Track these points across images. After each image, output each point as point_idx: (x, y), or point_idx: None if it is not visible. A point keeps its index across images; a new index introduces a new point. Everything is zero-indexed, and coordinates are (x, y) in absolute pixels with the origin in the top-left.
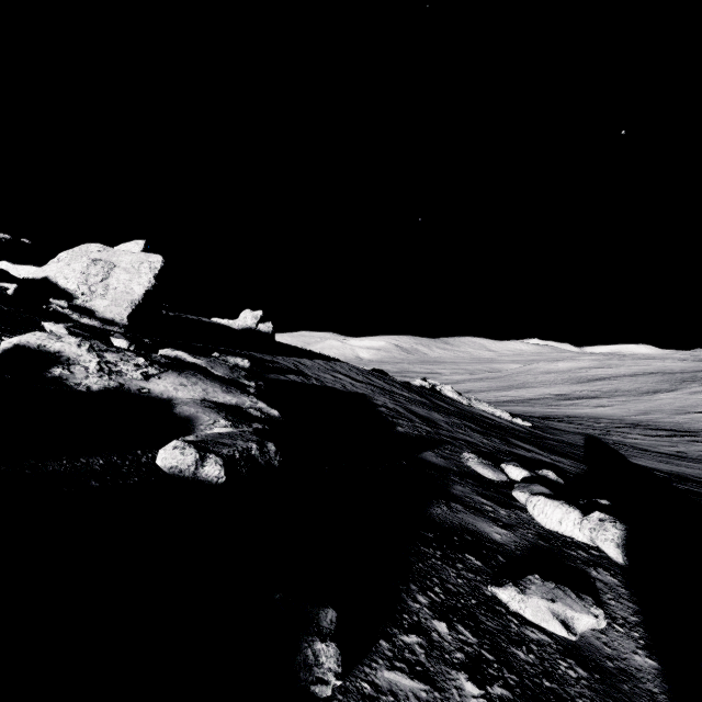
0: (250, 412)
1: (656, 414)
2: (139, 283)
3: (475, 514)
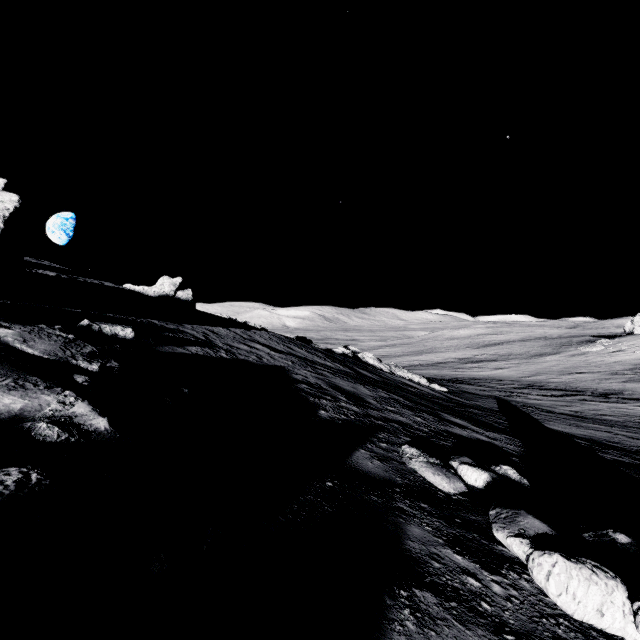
0: (36, 431)
1: (546, 374)
2: None
3: (463, 621)
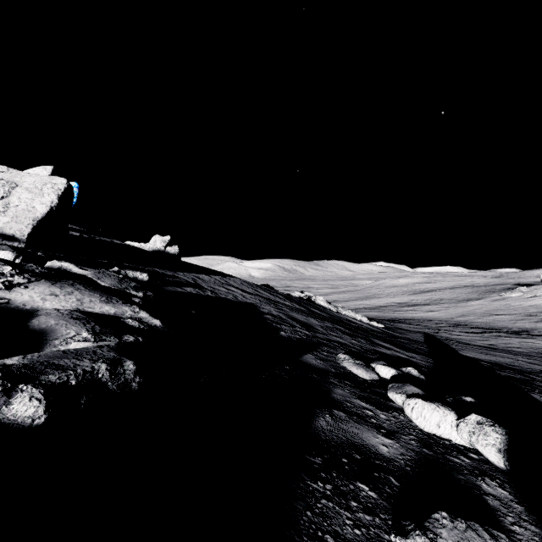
0: (127, 323)
1: (470, 316)
2: (42, 202)
3: (358, 423)
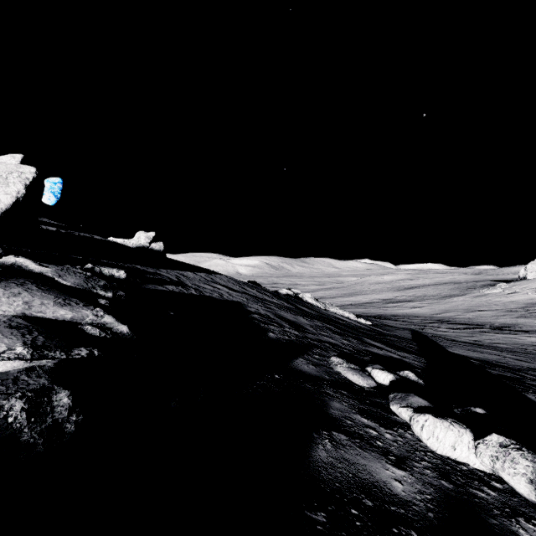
0: (85, 330)
1: (453, 312)
2: (6, 192)
3: (363, 448)
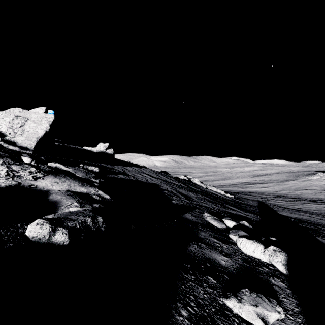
0: (93, 197)
1: (287, 190)
2: (41, 128)
3: (211, 249)
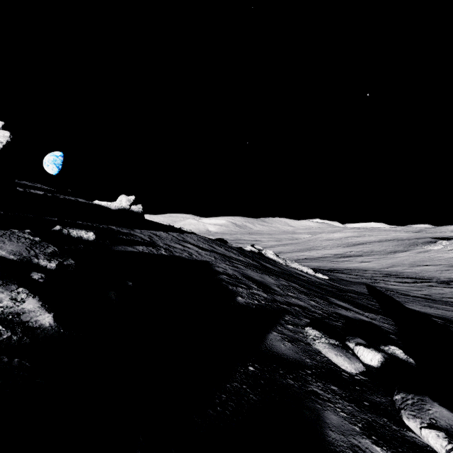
0: None
1: (400, 266)
2: None
3: None
